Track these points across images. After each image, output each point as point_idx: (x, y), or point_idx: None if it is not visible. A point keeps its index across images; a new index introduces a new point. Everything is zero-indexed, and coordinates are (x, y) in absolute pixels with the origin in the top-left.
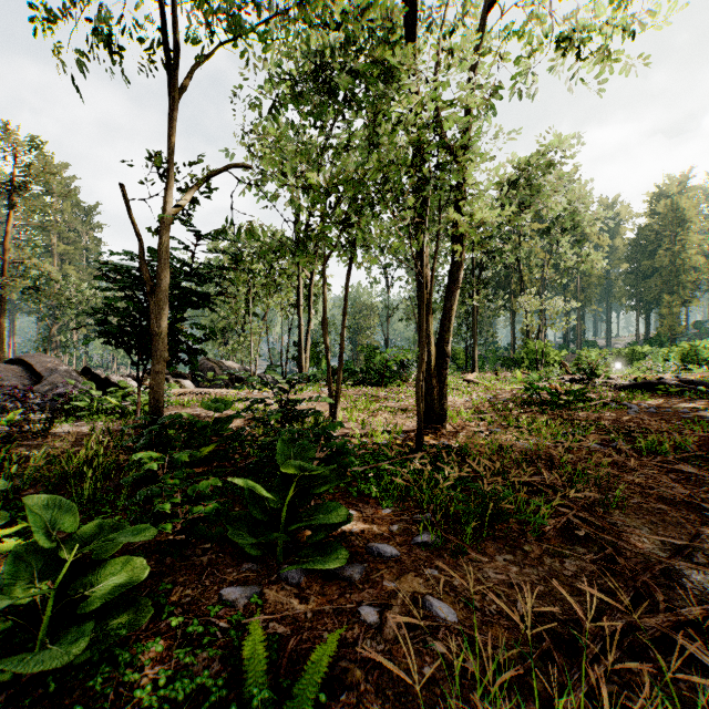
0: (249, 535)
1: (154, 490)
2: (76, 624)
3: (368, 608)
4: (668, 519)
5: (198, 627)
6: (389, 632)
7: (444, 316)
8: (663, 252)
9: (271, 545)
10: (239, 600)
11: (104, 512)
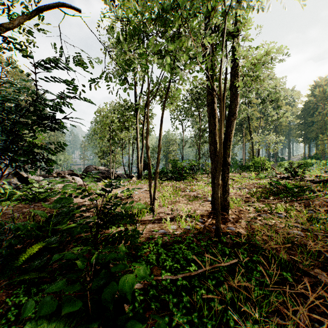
0: None
1: None
2: None
3: None
4: None
5: None
6: None
7: (226, 138)
8: (317, 113)
9: None
10: None
11: None
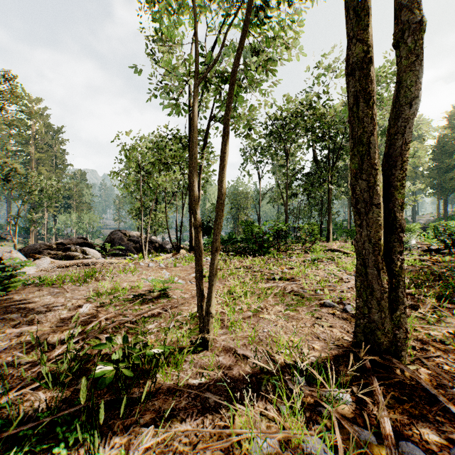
0: None
1: None
2: None
3: None
4: None
5: None
6: None
7: (392, 161)
8: None
9: None
10: None
11: None
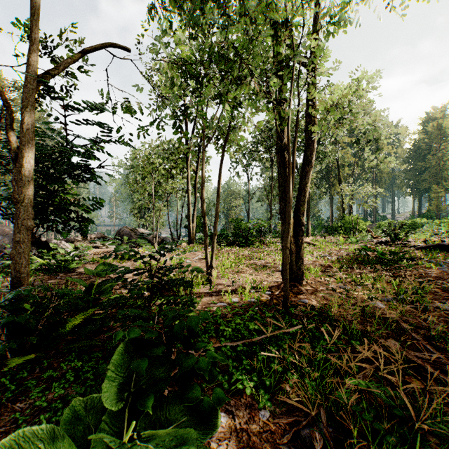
0: None
1: None
2: None
3: None
4: None
5: None
6: None
7: (300, 192)
8: (431, 156)
9: None
10: None
11: None
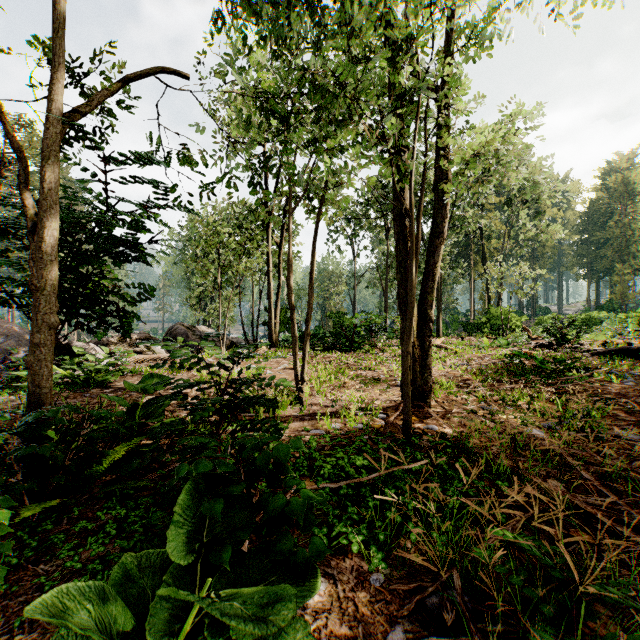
0: None
1: None
2: None
3: None
4: None
5: None
6: None
7: (427, 275)
8: (613, 223)
9: None
10: None
11: None
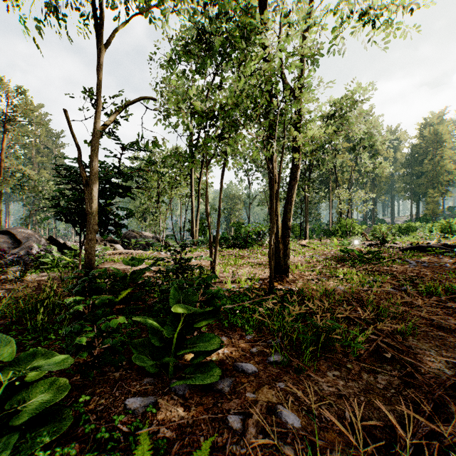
0: (150, 356)
1: (77, 326)
2: (14, 430)
3: (234, 416)
4: (447, 343)
5: (105, 433)
6: (250, 437)
7: (287, 202)
8: (428, 161)
9: (166, 363)
10: (139, 409)
11: (50, 338)
